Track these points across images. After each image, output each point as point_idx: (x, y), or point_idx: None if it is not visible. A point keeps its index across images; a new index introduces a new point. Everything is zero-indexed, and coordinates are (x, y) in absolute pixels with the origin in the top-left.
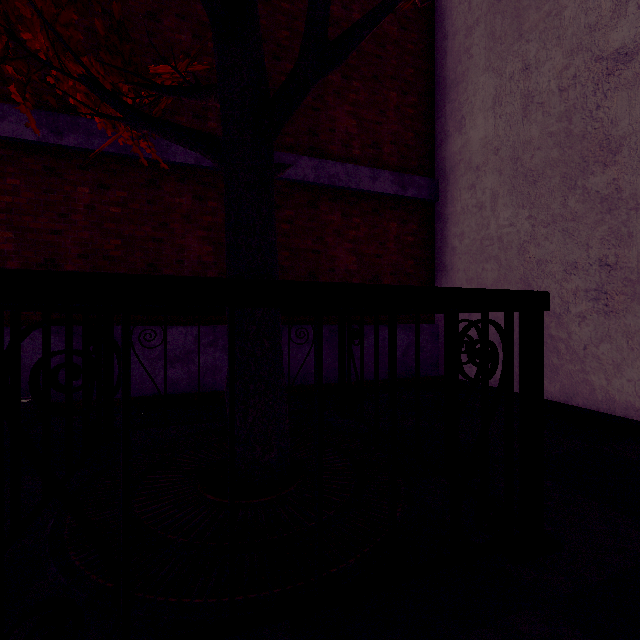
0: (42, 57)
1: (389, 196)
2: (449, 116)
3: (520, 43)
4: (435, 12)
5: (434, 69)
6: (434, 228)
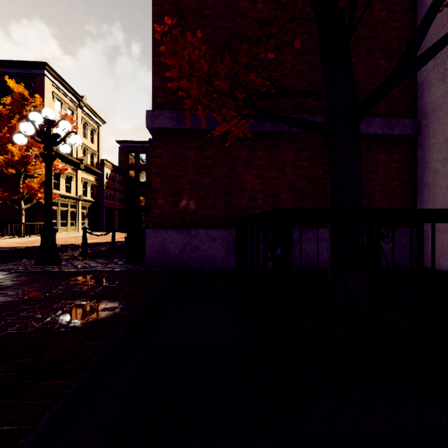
0: None
1: (379, 136)
2: (431, 70)
3: None
4: None
5: None
6: (415, 156)
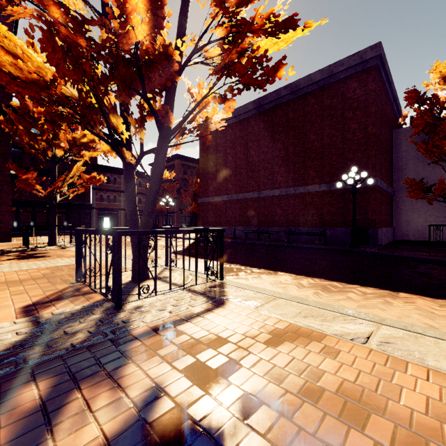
0: (413, 182)
1: (391, 195)
2: (399, 176)
3: (424, 171)
4: (393, 148)
5: (393, 162)
6: (393, 202)
